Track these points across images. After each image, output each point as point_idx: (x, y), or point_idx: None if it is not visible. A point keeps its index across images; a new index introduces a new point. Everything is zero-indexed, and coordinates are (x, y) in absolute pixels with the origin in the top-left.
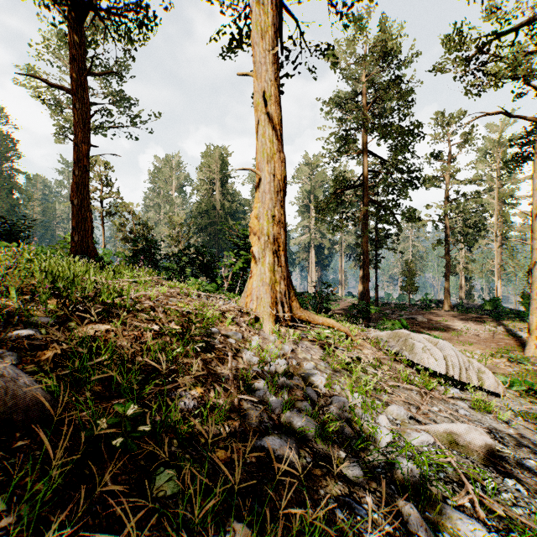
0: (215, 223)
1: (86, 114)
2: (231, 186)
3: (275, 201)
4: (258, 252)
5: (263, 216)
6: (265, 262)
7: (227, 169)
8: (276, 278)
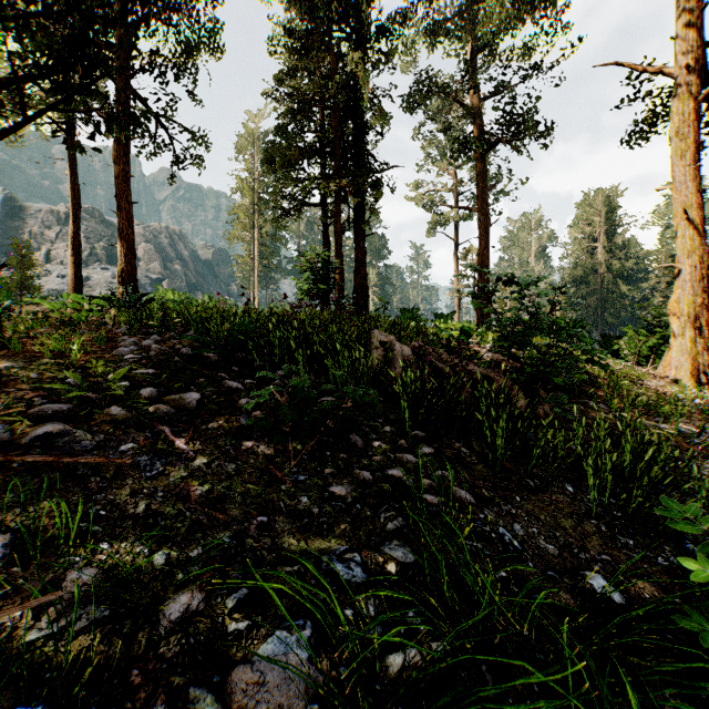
0: (596, 292)
1: (487, 224)
2: (622, 238)
3: (695, 287)
4: (677, 329)
5: (682, 300)
6: (684, 337)
7: (616, 216)
8: (696, 350)
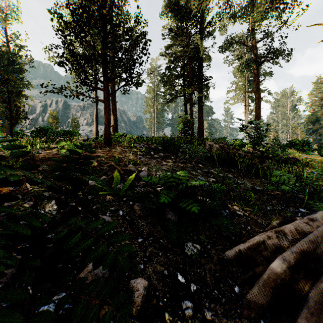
0: None
1: (259, 98)
2: None
3: None
4: None
5: None
6: None
7: None
8: None
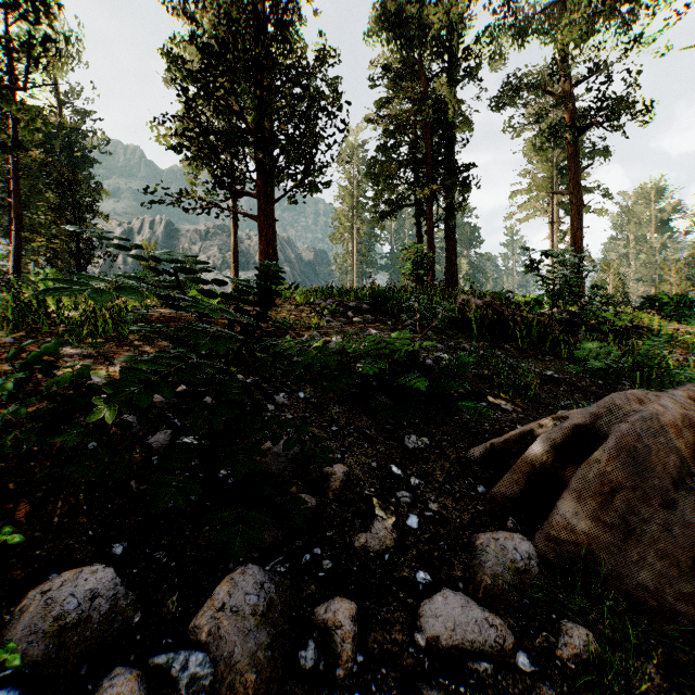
0: None
1: (580, 205)
2: None
3: None
4: None
5: None
6: None
7: None
8: None
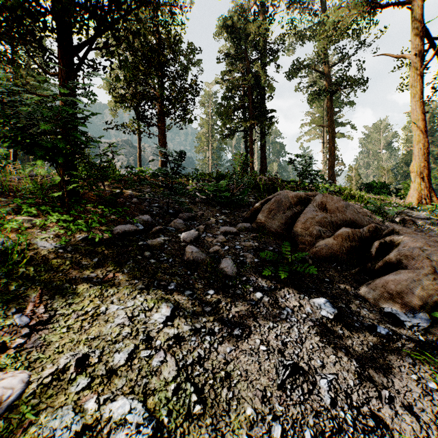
0: None
1: (334, 133)
2: None
3: (421, 158)
4: (412, 179)
5: (414, 165)
6: (415, 182)
7: (436, 119)
8: (421, 188)
